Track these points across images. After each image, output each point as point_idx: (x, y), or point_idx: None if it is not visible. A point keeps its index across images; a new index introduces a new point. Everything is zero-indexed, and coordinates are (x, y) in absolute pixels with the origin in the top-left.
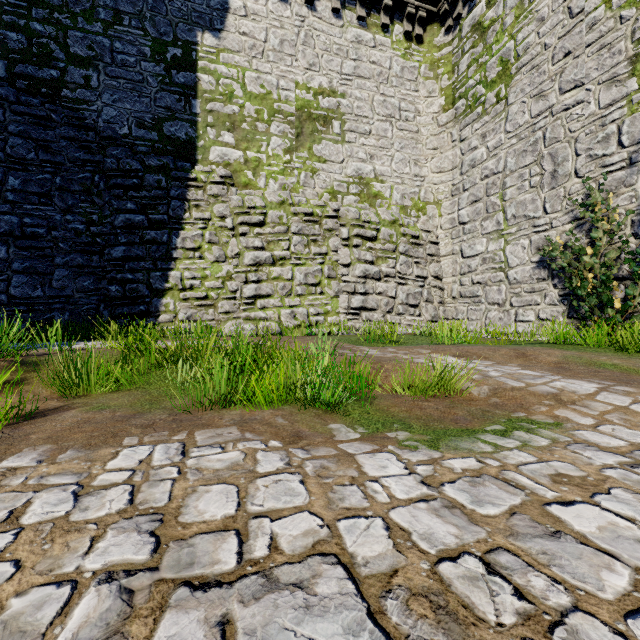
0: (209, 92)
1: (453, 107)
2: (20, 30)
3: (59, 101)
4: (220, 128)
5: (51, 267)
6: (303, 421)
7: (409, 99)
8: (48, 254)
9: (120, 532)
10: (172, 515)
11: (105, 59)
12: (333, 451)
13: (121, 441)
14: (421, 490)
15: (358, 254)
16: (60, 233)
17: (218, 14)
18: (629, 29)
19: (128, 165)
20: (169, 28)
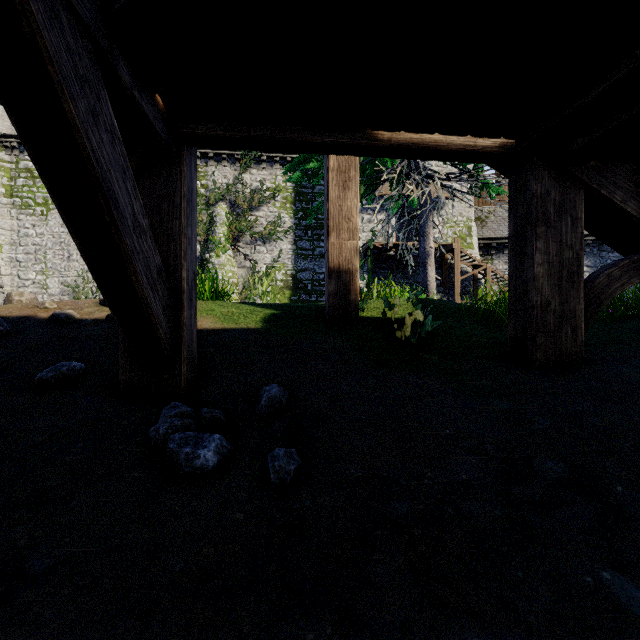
0: None
1: (12, 198)
2: None
3: None
4: None
5: None
6: None
7: None
8: None
9: None
10: None
11: None
12: None
13: None
14: None
15: None
16: None
17: None
18: None
19: None
20: None
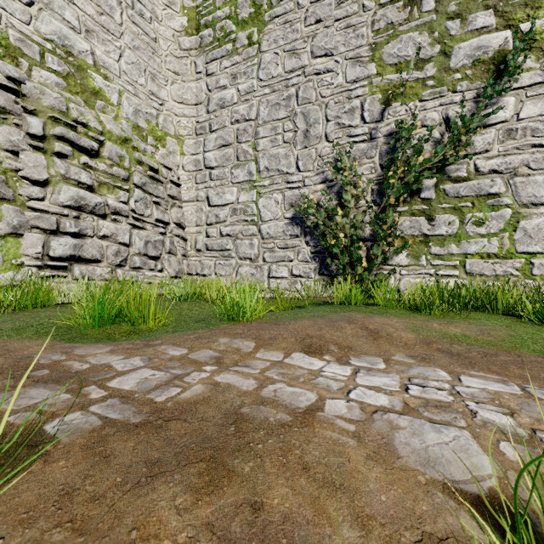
0: None
1: (198, 34)
2: None
3: None
4: None
5: None
6: None
7: None
8: None
9: None
10: None
11: None
12: None
13: None
14: None
15: (65, 169)
16: None
17: None
18: (370, 19)
19: None
20: None
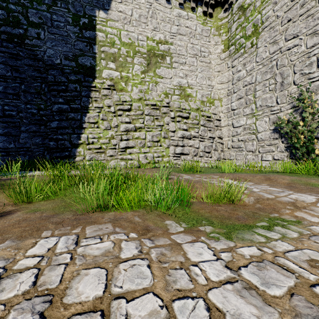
0: (102, 41)
1: (228, 50)
2: (3, 8)
3: (24, 46)
4: (108, 60)
5: (19, 132)
6: (150, 219)
7: (205, 46)
8: (17, 125)
9: (19, 313)
10: (59, 296)
11: (48, 24)
12: (168, 241)
13: (41, 234)
14: (226, 273)
15: (179, 125)
16: (24, 114)
17: (107, 1)
18: None
19: (60, 79)
20: (81, 8)
